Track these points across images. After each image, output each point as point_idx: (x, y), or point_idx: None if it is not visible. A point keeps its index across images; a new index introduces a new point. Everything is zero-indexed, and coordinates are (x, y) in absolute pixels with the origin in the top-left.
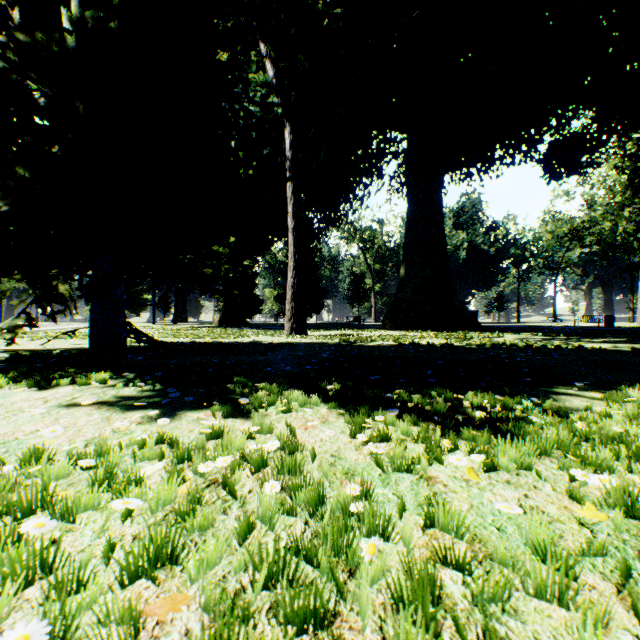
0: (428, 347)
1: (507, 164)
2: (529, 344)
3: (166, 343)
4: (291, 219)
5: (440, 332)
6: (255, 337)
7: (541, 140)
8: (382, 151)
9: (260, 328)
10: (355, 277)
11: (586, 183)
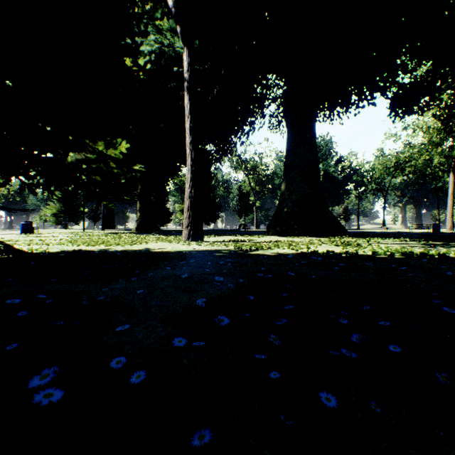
0: (336, 257)
1: (363, 104)
2: (441, 253)
3: (28, 255)
4: (188, 134)
5: (317, 237)
6: (153, 243)
7: (394, 82)
8: (264, 95)
9: (166, 234)
10: (242, 195)
11: (409, 128)
